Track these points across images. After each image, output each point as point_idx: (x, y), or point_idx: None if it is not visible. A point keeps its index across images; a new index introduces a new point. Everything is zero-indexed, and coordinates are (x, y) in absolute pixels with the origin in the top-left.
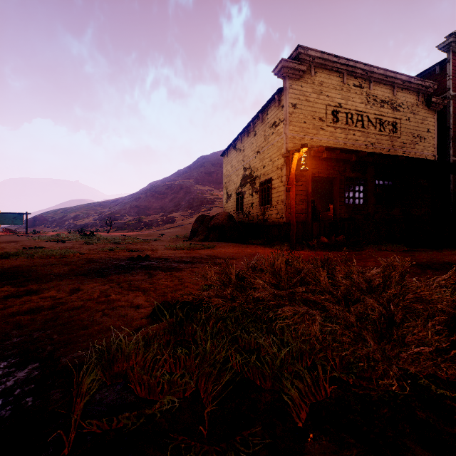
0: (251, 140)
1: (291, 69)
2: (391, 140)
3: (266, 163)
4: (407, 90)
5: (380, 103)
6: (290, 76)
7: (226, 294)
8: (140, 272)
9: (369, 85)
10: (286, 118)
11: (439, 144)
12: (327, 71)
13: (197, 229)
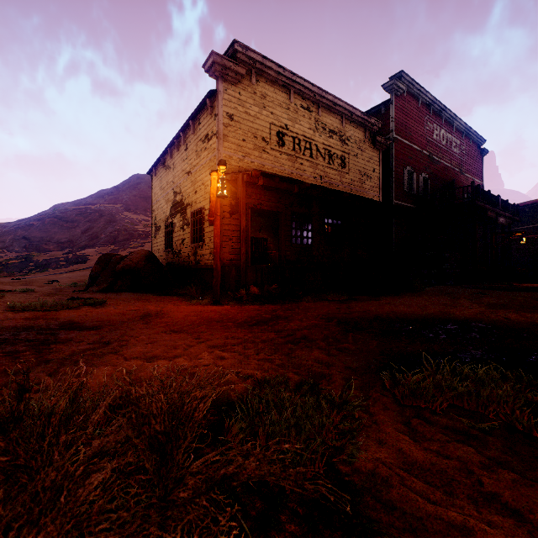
0: (182, 155)
1: (226, 68)
2: (340, 176)
3: (199, 187)
4: (355, 123)
5: (329, 133)
6: (225, 77)
7: None
8: None
9: (318, 110)
10: (220, 131)
11: (384, 186)
12: (271, 83)
13: (99, 274)
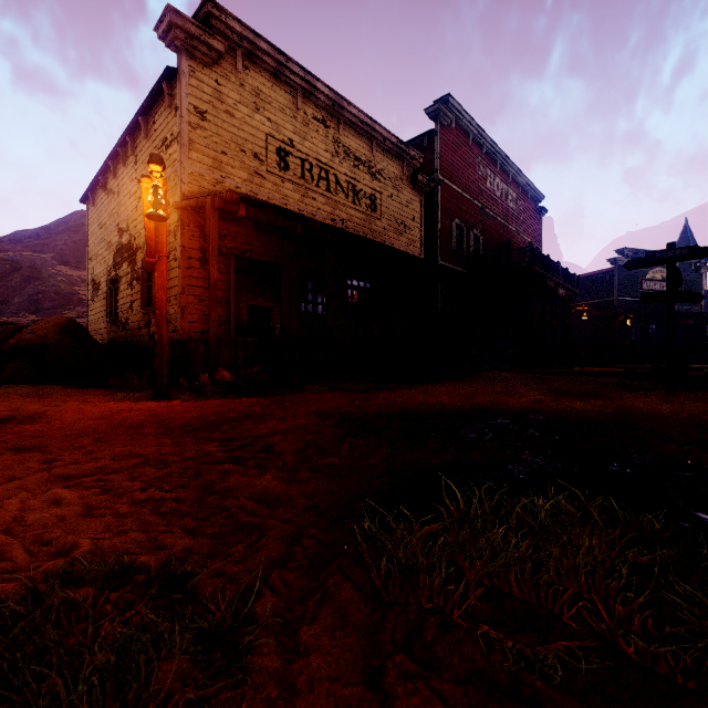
0: (130, 172)
1: (193, 38)
2: (369, 221)
3: None
4: (389, 153)
5: (355, 161)
6: (191, 52)
7: None
8: None
9: (338, 126)
10: (183, 133)
11: (427, 242)
12: (268, 75)
13: None
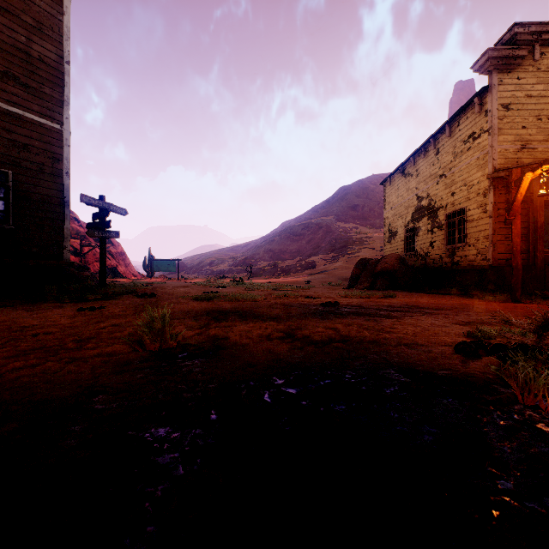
0: (429, 160)
1: (502, 58)
2: None
3: (457, 189)
4: None
5: None
6: (499, 68)
7: (547, 338)
8: (358, 317)
9: None
10: (494, 126)
11: None
12: None
13: (359, 275)
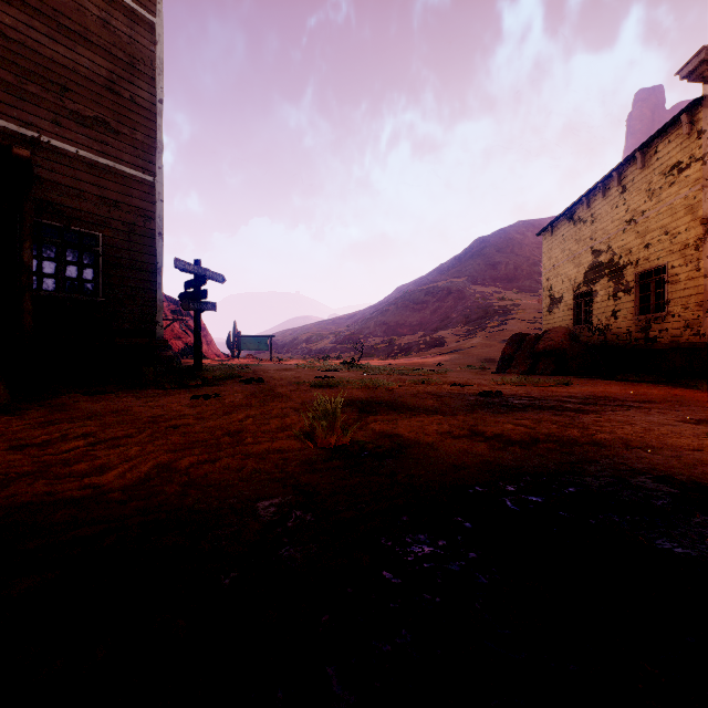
0: (611, 201)
1: None
2: None
3: (654, 239)
4: None
5: None
6: None
7: None
8: (541, 412)
9: None
10: None
11: None
12: None
13: (512, 356)
